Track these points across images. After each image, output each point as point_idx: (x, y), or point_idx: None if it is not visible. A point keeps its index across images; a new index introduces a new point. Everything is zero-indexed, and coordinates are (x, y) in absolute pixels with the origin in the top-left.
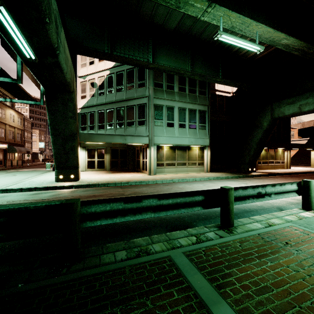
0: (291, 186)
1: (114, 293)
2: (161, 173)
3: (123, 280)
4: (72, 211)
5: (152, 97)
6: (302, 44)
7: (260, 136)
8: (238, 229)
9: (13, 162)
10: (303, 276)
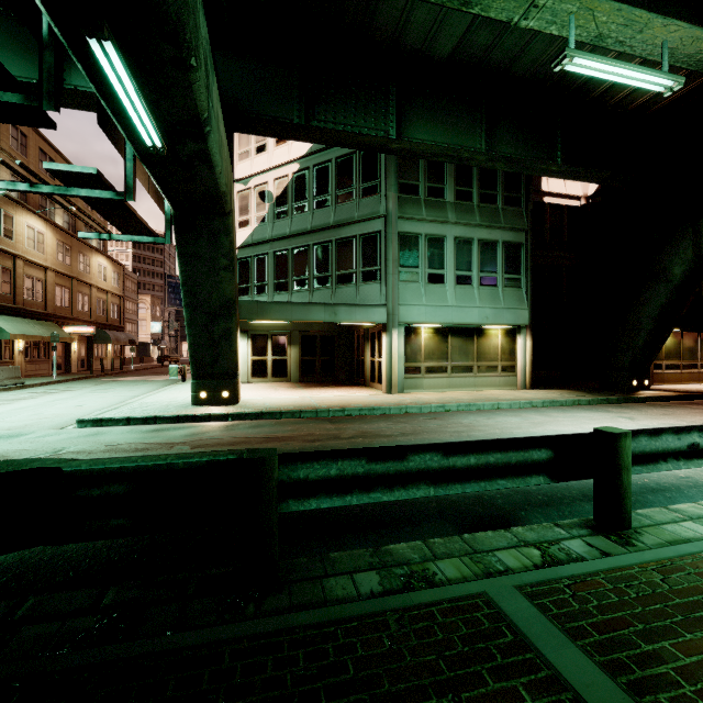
0: None
1: (373, 676)
2: (414, 390)
3: (388, 645)
4: (264, 477)
5: (395, 217)
6: None
7: (663, 300)
8: (646, 536)
9: (105, 363)
10: None
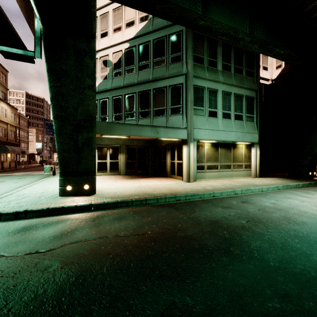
0: None
1: None
2: (201, 179)
3: None
4: None
5: (192, 75)
6: None
7: None
8: None
9: (6, 164)
10: None
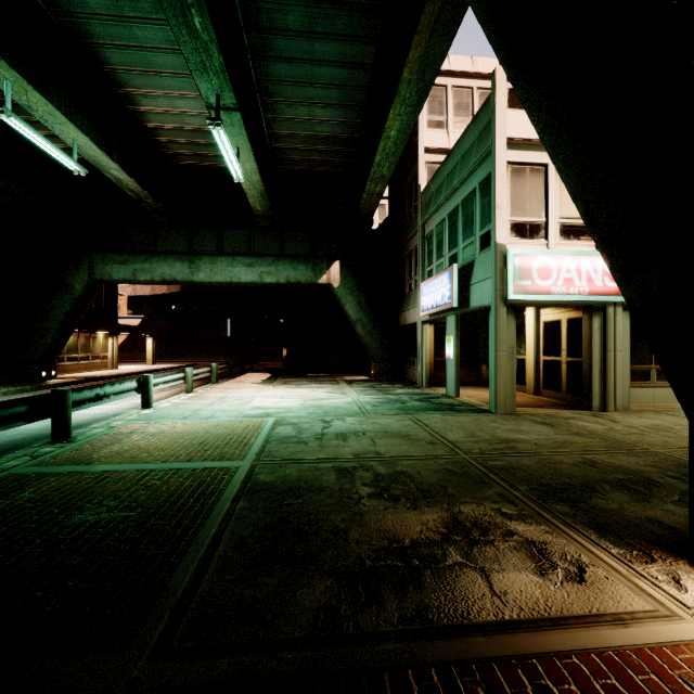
0: (131, 384)
1: None
2: None
3: None
4: None
5: None
6: (139, 188)
7: (68, 308)
8: (80, 437)
9: None
10: (148, 441)
